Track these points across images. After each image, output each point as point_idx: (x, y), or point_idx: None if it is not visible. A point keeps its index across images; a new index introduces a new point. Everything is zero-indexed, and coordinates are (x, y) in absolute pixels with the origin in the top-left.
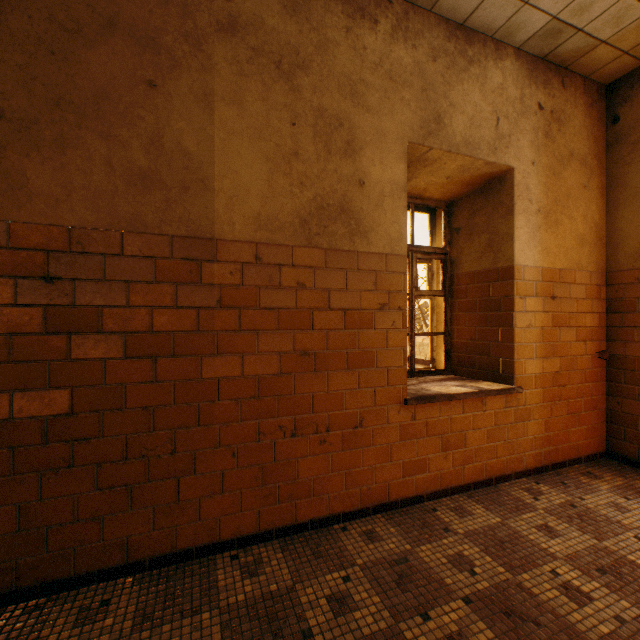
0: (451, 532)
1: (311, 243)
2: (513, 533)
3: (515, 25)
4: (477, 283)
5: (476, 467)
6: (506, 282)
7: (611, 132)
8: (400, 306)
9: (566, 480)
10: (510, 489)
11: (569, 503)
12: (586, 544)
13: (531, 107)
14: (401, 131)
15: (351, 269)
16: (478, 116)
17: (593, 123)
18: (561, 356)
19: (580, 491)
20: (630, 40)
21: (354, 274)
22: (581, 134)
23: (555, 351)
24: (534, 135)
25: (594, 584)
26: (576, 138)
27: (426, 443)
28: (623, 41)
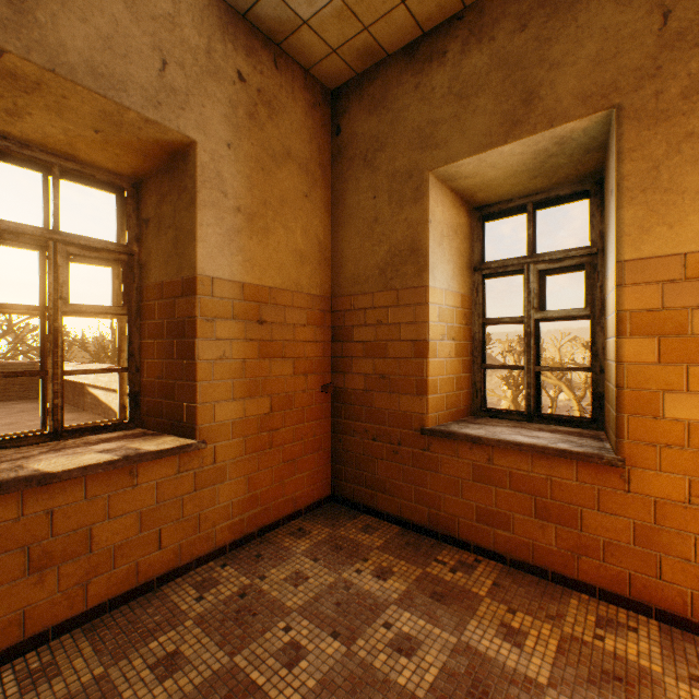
0: None
1: None
2: (102, 696)
3: None
4: (165, 298)
5: (118, 574)
6: (190, 298)
7: (336, 144)
8: None
9: (266, 549)
10: (176, 590)
11: (242, 591)
12: (209, 672)
13: (227, 71)
14: None
15: None
16: (123, 41)
17: (318, 127)
18: (274, 394)
19: (271, 564)
20: (333, 34)
21: None
22: (302, 134)
23: (265, 388)
24: (232, 110)
25: None
26: (295, 136)
27: None
28: (327, 32)
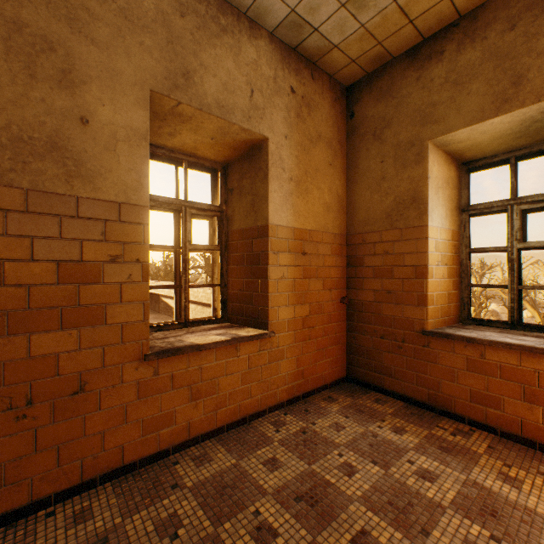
0: (179, 488)
1: (1, 180)
2: (240, 474)
3: (263, 8)
4: (245, 239)
5: (230, 410)
6: (264, 239)
7: (350, 124)
8: (139, 258)
9: (310, 407)
10: (261, 424)
11: (303, 430)
12: (298, 471)
13: (285, 88)
14: (141, 76)
15: (68, 215)
16: (232, 83)
17: (337, 115)
18: (311, 302)
19: (316, 416)
20: (354, 50)
21: (73, 221)
22: (328, 121)
23: (306, 299)
24: (287, 113)
25: (286, 516)
26: (324, 124)
27: (173, 396)
28: (350, 50)
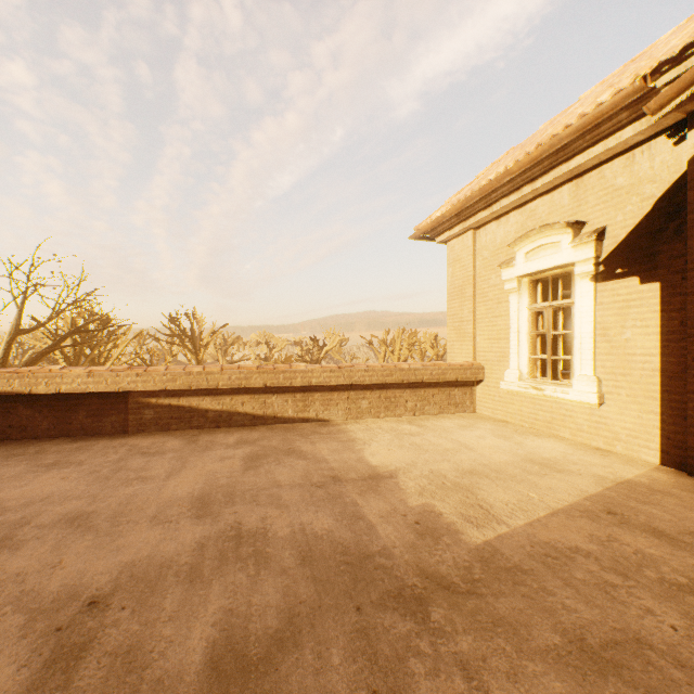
0: None
1: None
2: None
3: None
4: None
5: None
6: None
7: None
8: None
9: None
10: None
11: None
12: None
13: None
14: None
15: None
16: None
17: None
18: None
19: None
20: None
21: None
22: None
23: None
24: None
25: None
26: None
27: None
28: None
